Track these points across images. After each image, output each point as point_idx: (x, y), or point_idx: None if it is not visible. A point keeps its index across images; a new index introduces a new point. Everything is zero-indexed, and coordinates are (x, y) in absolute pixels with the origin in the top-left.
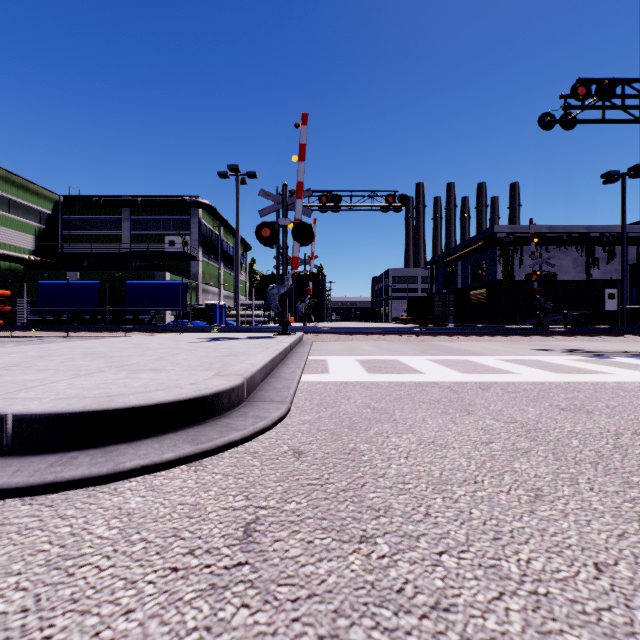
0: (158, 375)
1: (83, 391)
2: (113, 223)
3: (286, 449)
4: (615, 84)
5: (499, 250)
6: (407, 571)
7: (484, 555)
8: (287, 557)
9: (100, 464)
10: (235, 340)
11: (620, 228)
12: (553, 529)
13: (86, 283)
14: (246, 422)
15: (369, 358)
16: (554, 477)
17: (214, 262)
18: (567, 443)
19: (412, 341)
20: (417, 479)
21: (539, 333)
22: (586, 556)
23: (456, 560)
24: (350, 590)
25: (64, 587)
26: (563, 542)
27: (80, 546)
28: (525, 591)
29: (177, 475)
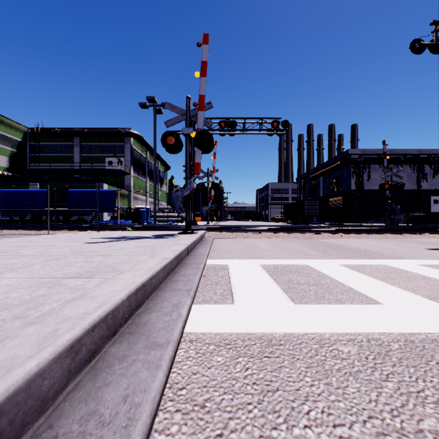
0: None
1: None
2: (67, 148)
3: None
4: None
5: (353, 167)
6: None
7: None
8: None
9: None
10: (135, 240)
11: None
12: None
13: (37, 191)
14: None
15: (275, 263)
16: None
17: (142, 177)
18: None
19: (301, 238)
20: None
21: (408, 231)
22: None
23: None
24: None
25: None
26: None
27: None
28: None
29: None
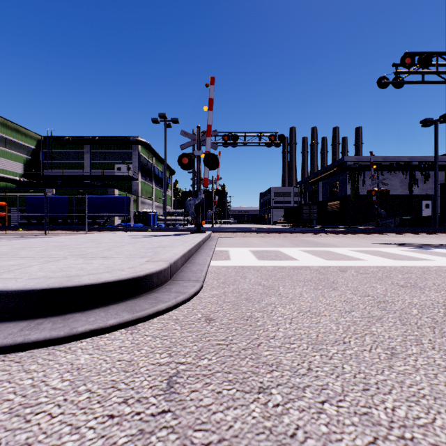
0: (106, 261)
1: (50, 273)
2: (78, 155)
3: (200, 316)
4: (431, 56)
5: (348, 174)
6: (297, 418)
7: (357, 404)
8: (201, 405)
9: (59, 329)
10: (163, 236)
11: (433, 158)
12: (409, 381)
13: (59, 197)
14: (170, 296)
15: (258, 249)
16: (403, 338)
17: (149, 182)
18: (409, 312)
19: (288, 237)
20: (299, 340)
21: (377, 232)
22: (439, 405)
23: (336, 408)
24: (252, 435)
25: (21, 432)
26: (418, 392)
27: (38, 396)
28: (394, 436)
29: (117, 337)
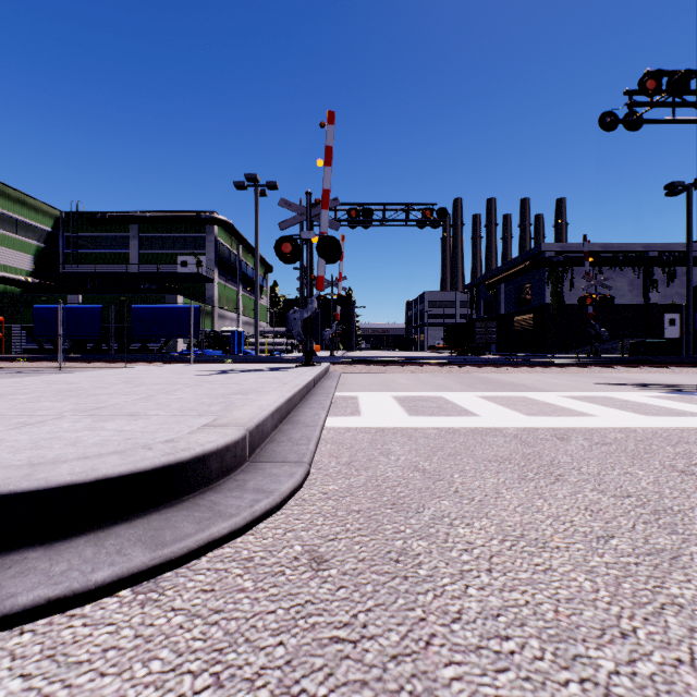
0: (131, 424)
1: (7, 453)
2: (120, 241)
3: (298, 551)
4: (690, 76)
5: (547, 271)
6: None
7: None
8: None
9: None
10: (249, 372)
11: (681, 247)
12: None
13: (87, 307)
14: (242, 500)
15: (408, 394)
16: None
17: (232, 285)
18: None
19: (455, 373)
20: (519, 626)
21: (599, 364)
22: None
23: None
24: None
25: None
26: None
27: None
28: None
29: (108, 615)
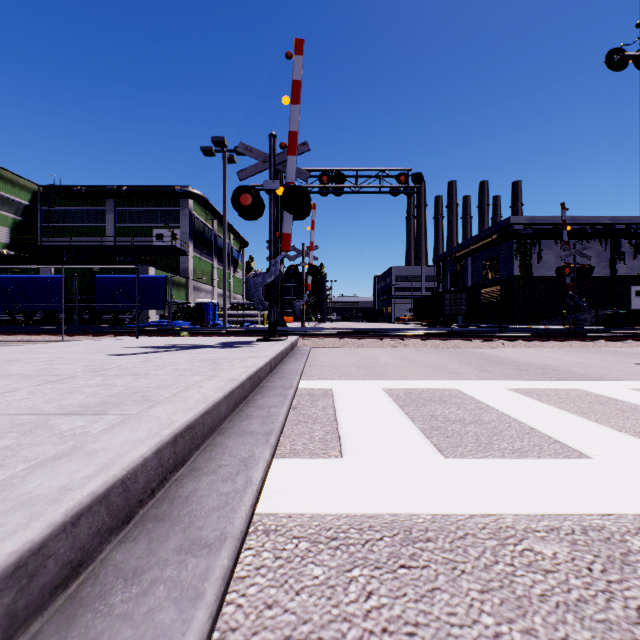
0: None
1: None
2: (96, 215)
3: None
4: None
5: (516, 244)
6: None
7: None
8: None
9: None
10: (190, 350)
11: None
12: None
13: (49, 277)
14: None
15: (407, 386)
16: None
17: (207, 258)
18: None
19: (442, 348)
20: None
21: (603, 337)
22: None
23: None
24: None
25: None
26: None
27: None
28: None
29: None
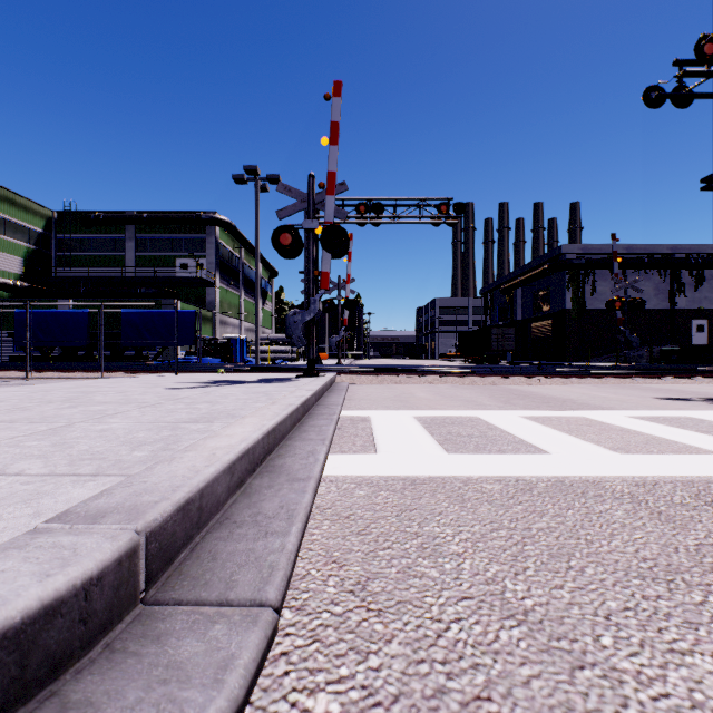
0: None
1: None
2: (115, 243)
3: None
4: None
5: (568, 274)
6: None
7: None
8: None
9: None
10: (238, 385)
11: (710, 248)
12: None
13: (73, 312)
14: None
15: (434, 415)
16: None
17: (234, 289)
18: None
19: (479, 384)
20: None
21: (642, 373)
22: None
23: None
24: None
25: None
26: None
27: None
28: None
29: None
